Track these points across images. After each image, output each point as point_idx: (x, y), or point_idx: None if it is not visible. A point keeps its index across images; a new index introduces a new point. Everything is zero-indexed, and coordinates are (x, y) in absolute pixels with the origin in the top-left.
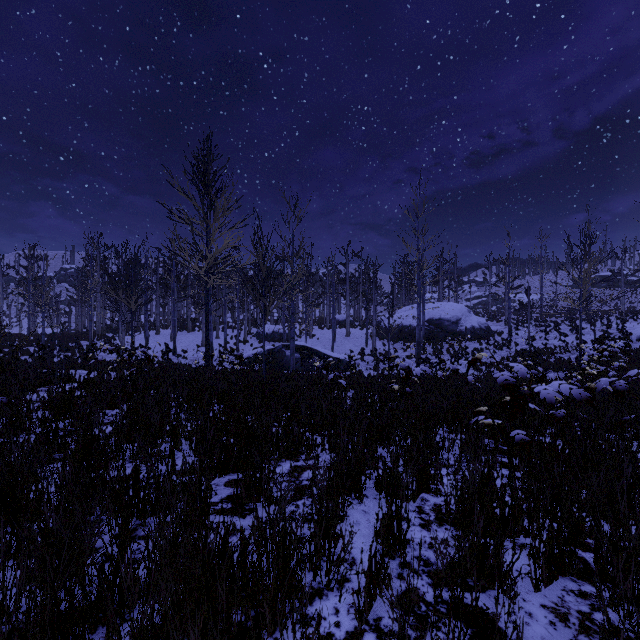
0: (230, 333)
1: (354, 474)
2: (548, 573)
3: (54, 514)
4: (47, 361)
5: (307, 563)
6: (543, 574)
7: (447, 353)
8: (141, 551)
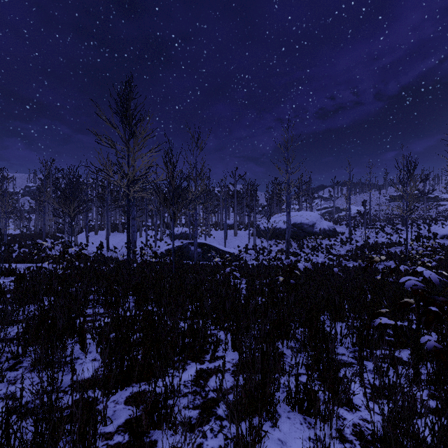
0: (150, 233)
1: (269, 400)
2: None
3: None
4: (5, 256)
5: None
6: None
7: (307, 248)
8: None
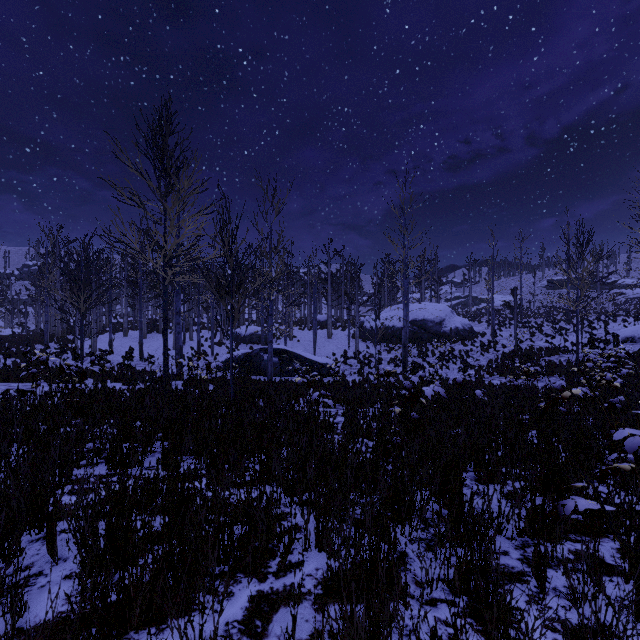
0: (205, 335)
1: None
2: None
3: None
4: None
5: None
6: None
7: (432, 355)
8: None
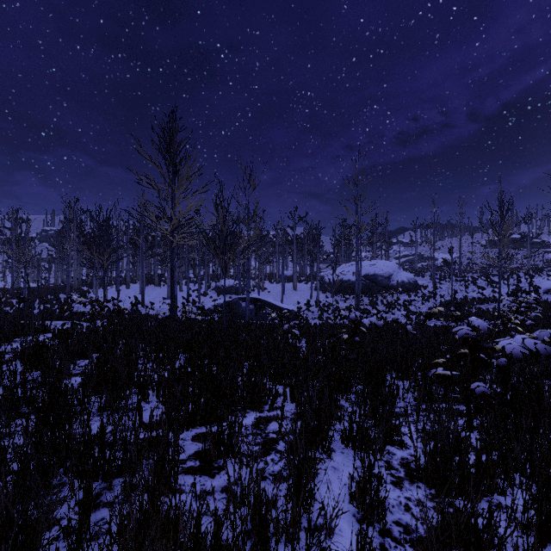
0: (192, 287)
1: (324, 430)
2: (538, 542)
3: (2, 496)
4: (27, 312)
5: (282, 533)
6: (535, 545)
7: (381, 304)
8: (105, 521)
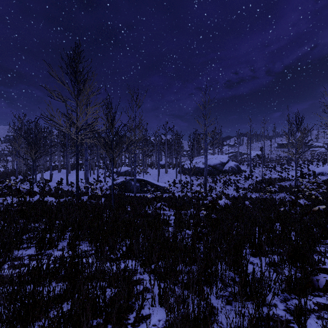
0: (101, 171)
1: None
2: None
3: None
4: None
5: None
6: None
7: (219, 182)
8: None
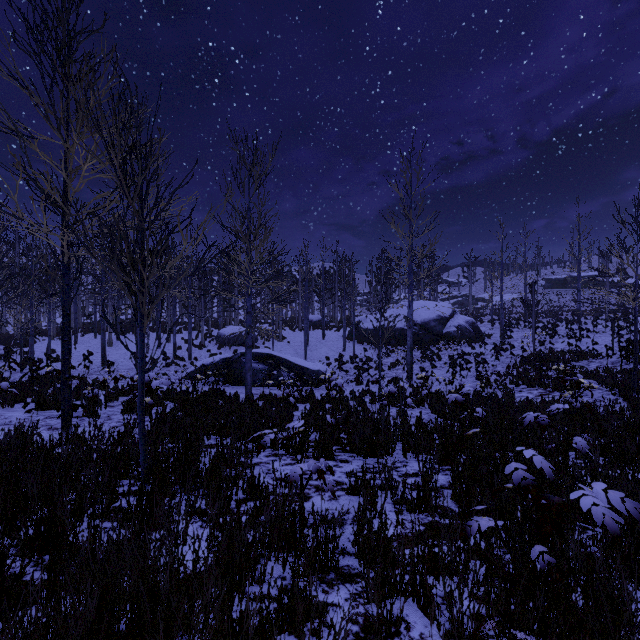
0: (186, 336)
1: None
2: None
3: None
4: None
5: None
6: None
7: (438, 359)
8: None
